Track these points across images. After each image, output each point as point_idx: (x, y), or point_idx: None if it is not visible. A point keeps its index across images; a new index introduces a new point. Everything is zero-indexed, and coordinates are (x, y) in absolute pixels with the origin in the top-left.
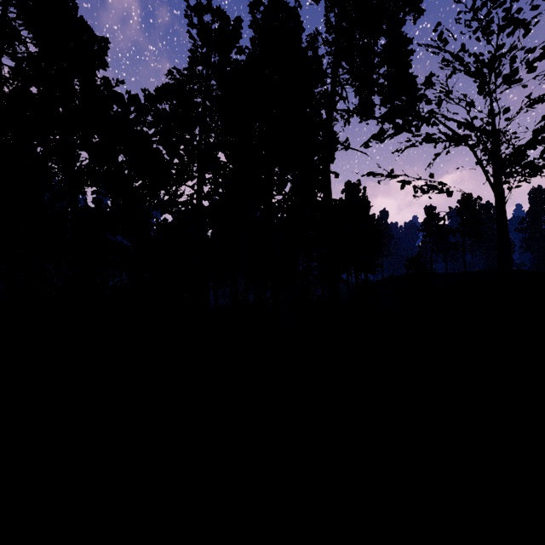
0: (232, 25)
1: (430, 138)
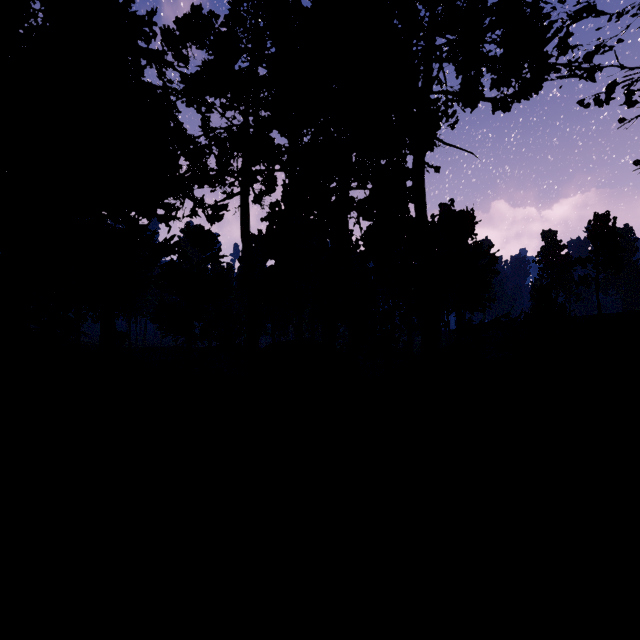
0: None
1: None
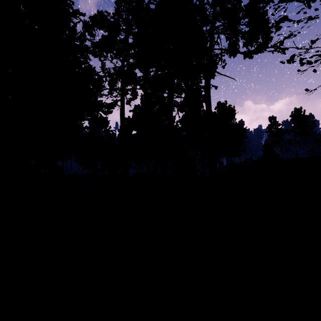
0: None
1: None
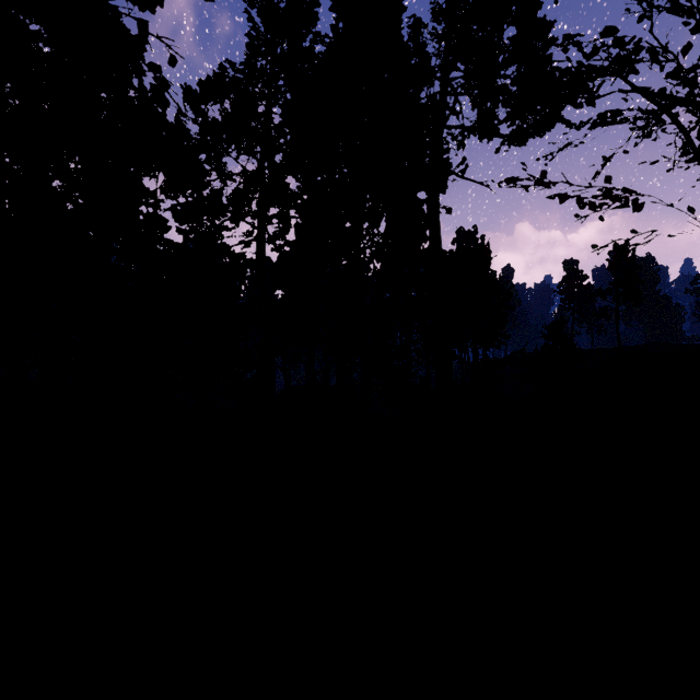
0: (305, 1)
1: (612, 113)
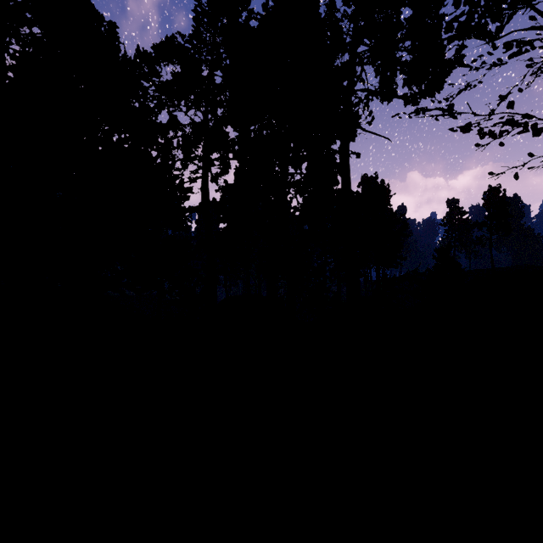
0: None
1: (519, 41)
